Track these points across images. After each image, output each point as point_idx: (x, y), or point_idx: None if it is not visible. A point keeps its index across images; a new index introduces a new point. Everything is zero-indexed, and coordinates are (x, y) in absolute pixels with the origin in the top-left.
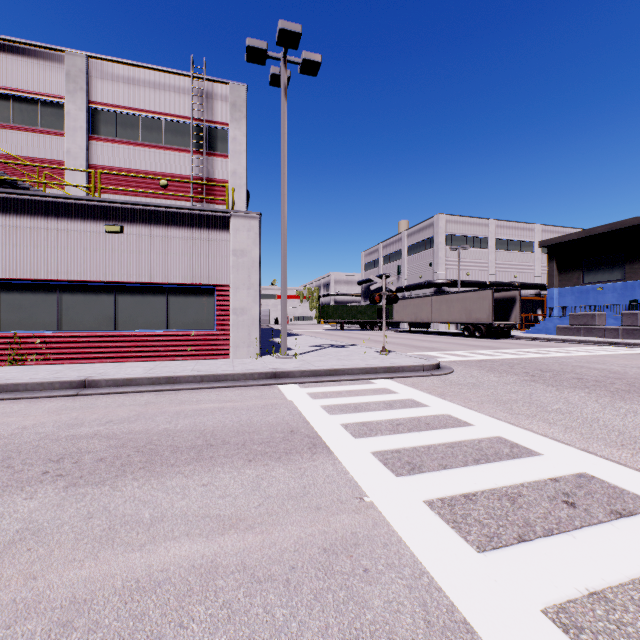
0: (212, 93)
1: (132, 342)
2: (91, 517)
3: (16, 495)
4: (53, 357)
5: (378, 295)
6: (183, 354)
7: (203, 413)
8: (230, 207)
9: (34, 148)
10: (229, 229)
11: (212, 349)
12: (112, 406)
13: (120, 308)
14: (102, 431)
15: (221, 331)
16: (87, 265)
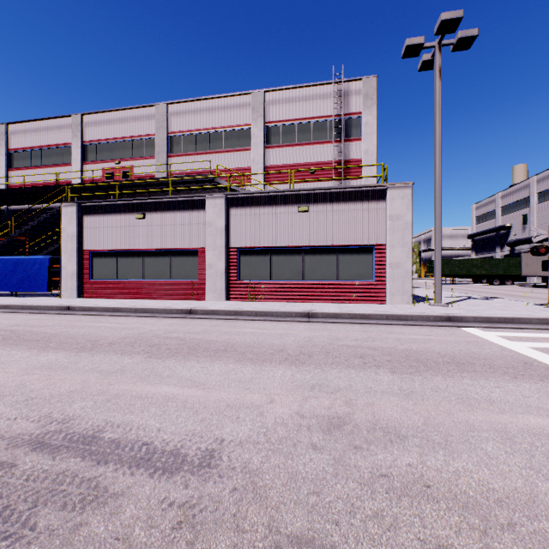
0: (348, 91)
1: (314, 288)
2: (436, 391)
3: (367, 372)
4: (268, 297)
5: (543, 247)
6: (349, 299)
7: (419, 341)
8: (363, 180)
9: (235, 162)
10: (385, 199)
11: (371, 296)
12: (342, 330)
13: (306, 264)
14: (361, 344)
15: (378, 281)
16: (287, 235)
